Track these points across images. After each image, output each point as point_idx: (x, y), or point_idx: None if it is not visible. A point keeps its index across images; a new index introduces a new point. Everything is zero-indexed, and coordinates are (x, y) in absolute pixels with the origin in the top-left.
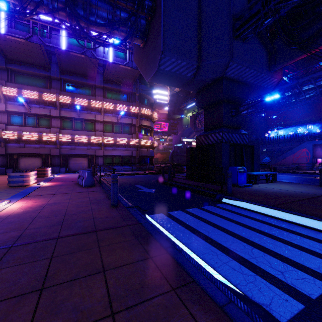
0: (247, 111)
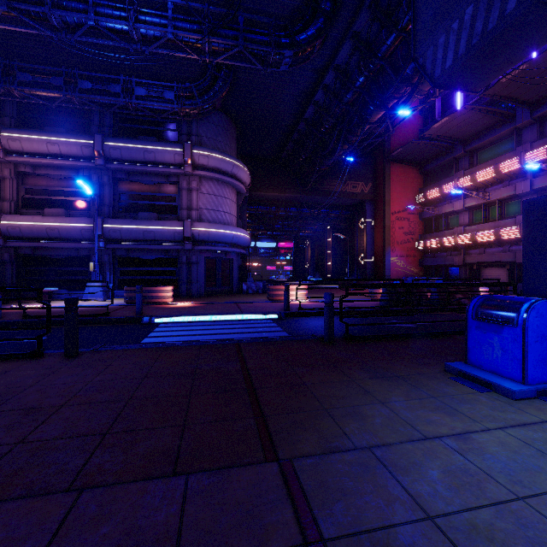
0: None
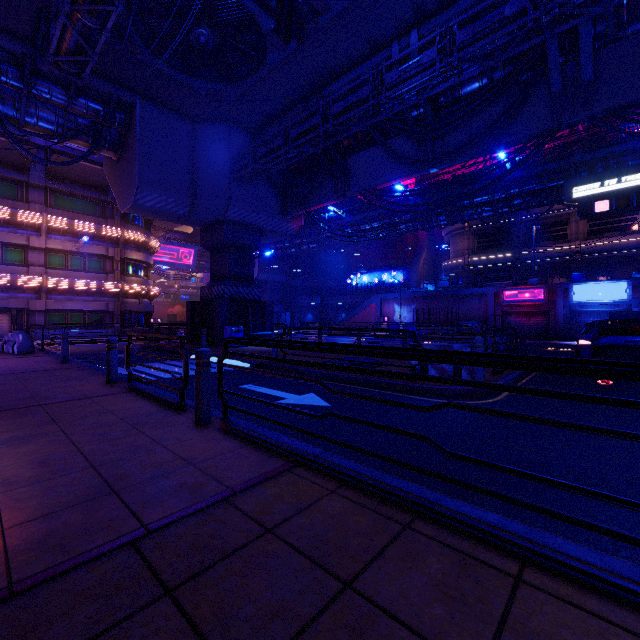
0: (308, 247)
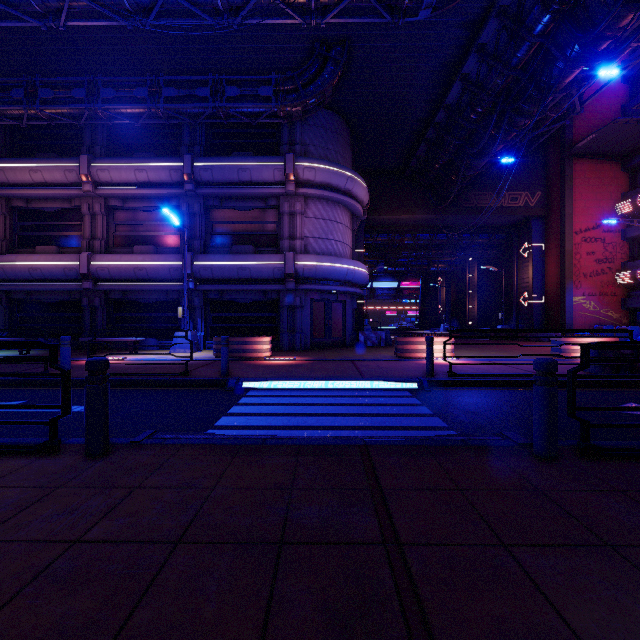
0: None
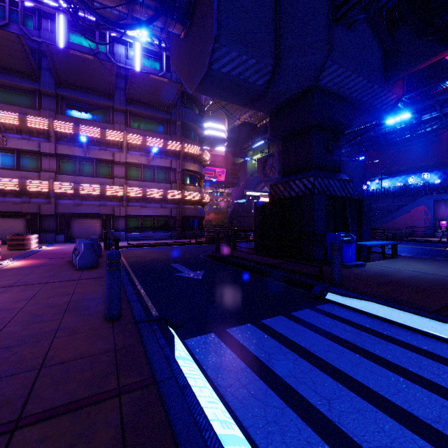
0: None
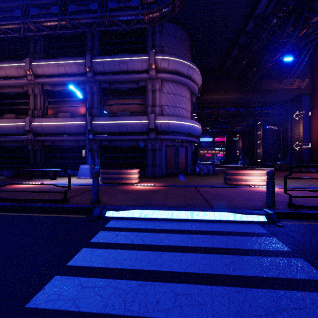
0: None
